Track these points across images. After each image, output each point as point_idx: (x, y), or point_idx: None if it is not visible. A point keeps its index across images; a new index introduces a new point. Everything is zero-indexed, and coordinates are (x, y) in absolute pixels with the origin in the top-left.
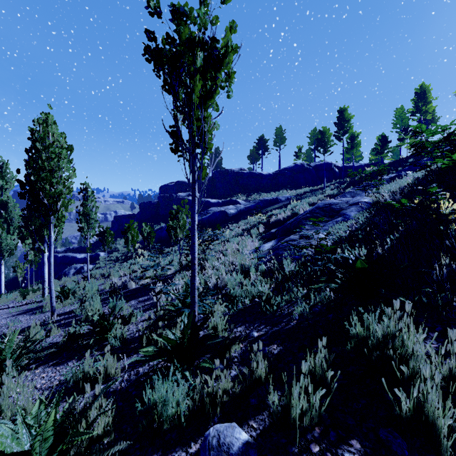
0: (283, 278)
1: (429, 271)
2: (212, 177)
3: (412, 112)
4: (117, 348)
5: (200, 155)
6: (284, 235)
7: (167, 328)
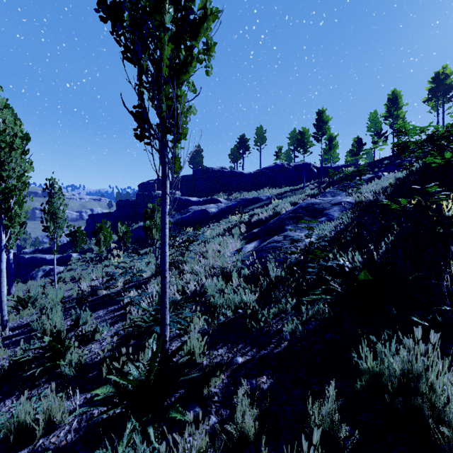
0: (268, 285)
1: (440, 282)
2: (193, 175)
3: (385, 116)
4: (72, 377)
5: (173, 143)
6: (267, 235)
7: (129, 361)
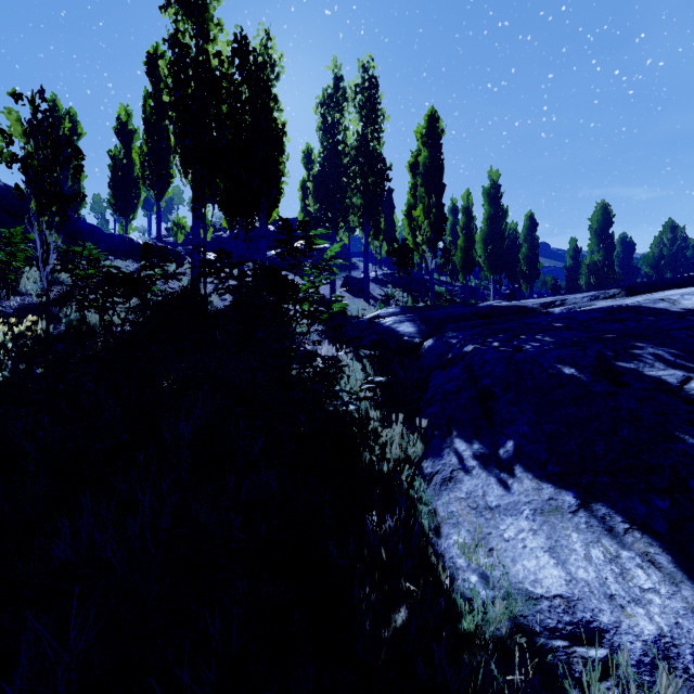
0: None
1: None
2: None
3: (109, 206)
4: None
5: None
6: None
7: None
